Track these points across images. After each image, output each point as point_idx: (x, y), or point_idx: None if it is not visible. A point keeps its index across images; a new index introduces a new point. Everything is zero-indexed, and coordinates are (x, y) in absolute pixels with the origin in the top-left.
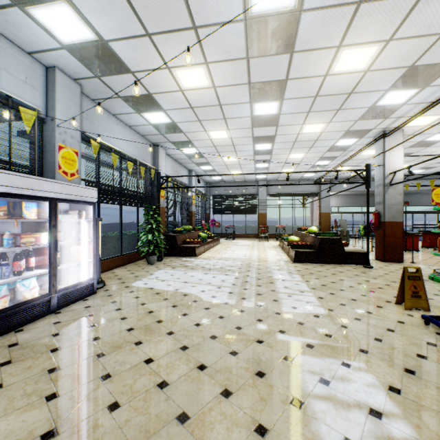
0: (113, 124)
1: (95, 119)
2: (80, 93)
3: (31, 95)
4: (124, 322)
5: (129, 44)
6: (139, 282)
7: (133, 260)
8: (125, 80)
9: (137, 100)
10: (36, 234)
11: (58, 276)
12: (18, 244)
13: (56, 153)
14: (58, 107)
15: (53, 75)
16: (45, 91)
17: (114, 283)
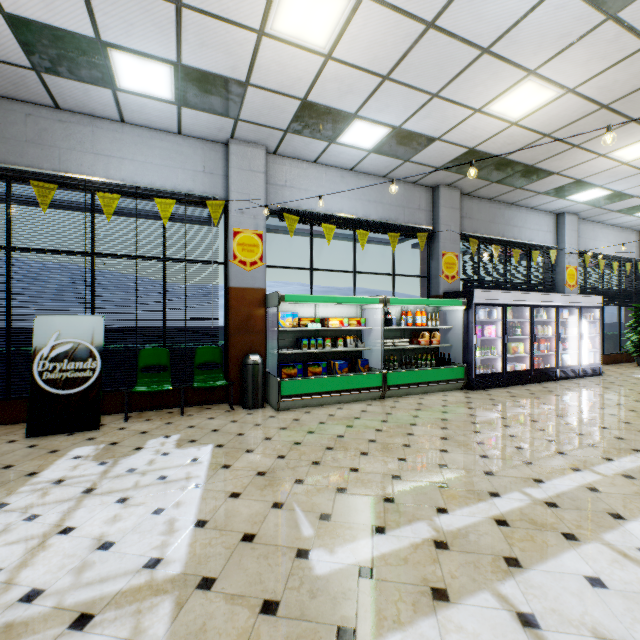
0: (596, 231)
1: (582, 234)
2: (577, 221)
3: (549, 238)
4: None
5: None
6: (639, 376)
7: (614, 362)
8: (625, 202)
9: (632, 208)
10: (571, 328)
11: (581, 355)
12: (564, 333)
13: (564, 273)
14: (565, 240)
15: (561, 219)
16: (555, 231)
17: (611, 373)
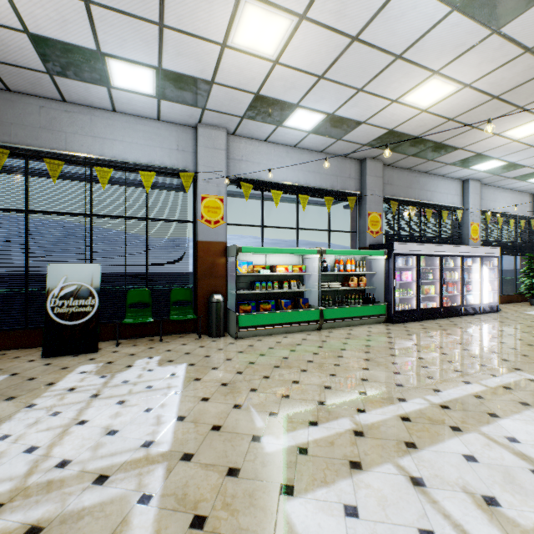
0: (496, 194)
1: (484, 197)
2: (479, 186)
3: (456, 200)
4: (533, 322)
5: (530, 158)
6: (530, 312)
7: (511, 301)
8: (518, 171)
9: (524, 176)
10: (473, 274)
11: (482, 296)
12: (468, 278)
13: (469, 229)
14: (469, 202)
15: (467, 184)
16: (461, 194)
17: (507, 310)
